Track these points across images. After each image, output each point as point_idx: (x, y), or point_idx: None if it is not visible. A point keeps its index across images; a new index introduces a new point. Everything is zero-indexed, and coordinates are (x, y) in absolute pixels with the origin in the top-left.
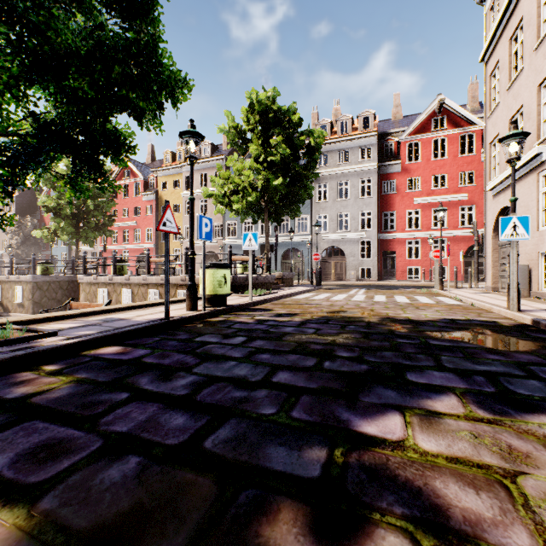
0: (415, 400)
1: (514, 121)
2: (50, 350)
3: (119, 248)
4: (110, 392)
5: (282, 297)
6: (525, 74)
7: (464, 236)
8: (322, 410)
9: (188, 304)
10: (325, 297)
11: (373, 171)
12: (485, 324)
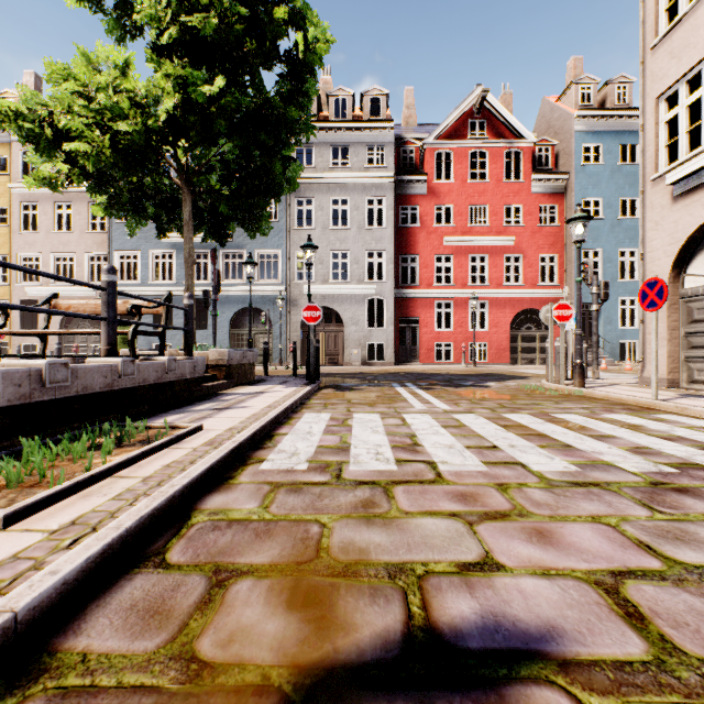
0: None
1: None
2: None
3: None
4: None
5: (214, 471)
6: None
7: (510, 299)
8: None
9: None
10: (392, 443)
11: (387, 186)
12: None
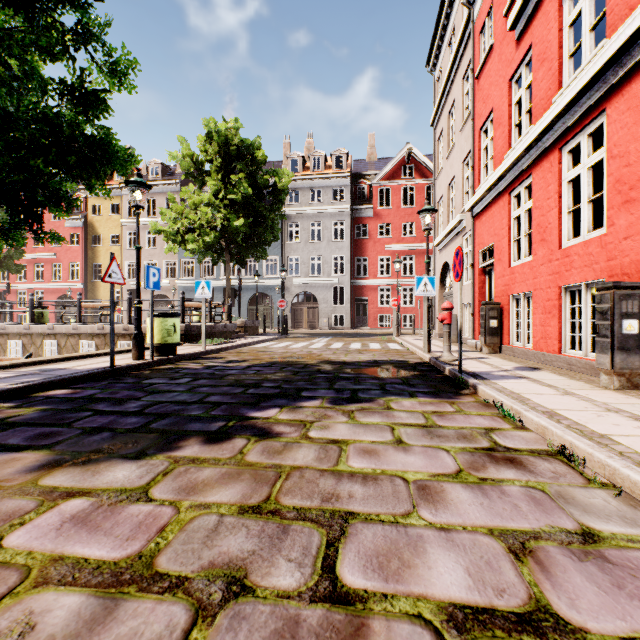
0: (295, 403)
1: (427, 198)
2: (1, 392)
3: (28, 288)
4: (75, 413)
5: (240, 346)
6: (456, 149)
7: None
8: (233, 410)
9: (134, 354)
10: (285, 345)
11: (346, 213)
12: (396, 363)
